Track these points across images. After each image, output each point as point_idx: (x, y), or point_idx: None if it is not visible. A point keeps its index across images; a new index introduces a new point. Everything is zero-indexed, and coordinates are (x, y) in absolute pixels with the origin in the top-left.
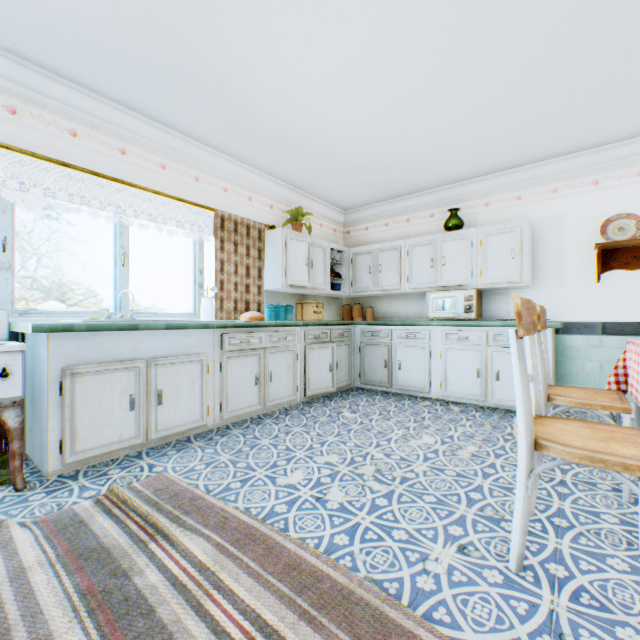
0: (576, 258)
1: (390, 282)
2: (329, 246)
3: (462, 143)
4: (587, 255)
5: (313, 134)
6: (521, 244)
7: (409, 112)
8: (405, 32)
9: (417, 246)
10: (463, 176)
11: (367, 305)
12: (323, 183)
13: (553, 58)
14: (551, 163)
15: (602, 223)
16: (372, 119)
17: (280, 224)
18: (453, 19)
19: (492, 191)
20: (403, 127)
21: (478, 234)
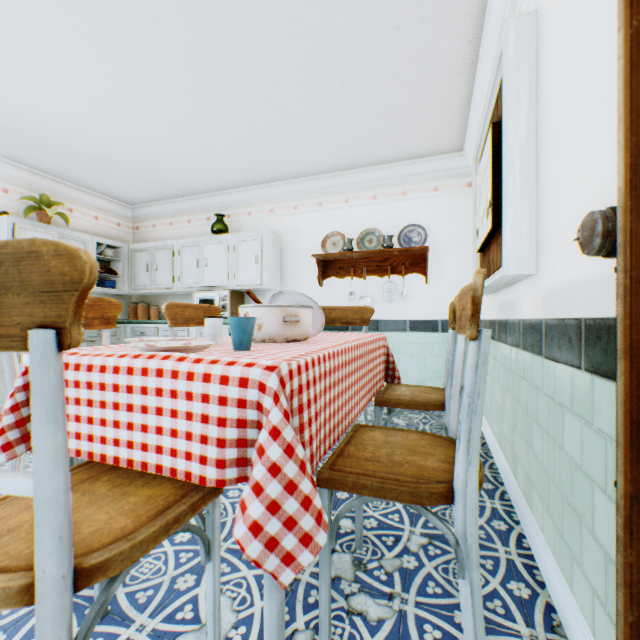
0: (309, 266)
1: (165, 281)
2: (95, 240)
3: (195, 153)
4: (316, 264)
5: (13, 116)
6: (263, 251)
7: (110, 113)
8: (28, 30)
9: (187, 247)
10: (225, 185)
11: (155, 303)
12: (77, 172)
13: (209, 90)
14: (291, 183)
15: (324, 238)
16: (73, 113)
17: (23, 211)
18: (73, 31)
19: (253, 202)
20: (117, 127)
21: (234, 240)
